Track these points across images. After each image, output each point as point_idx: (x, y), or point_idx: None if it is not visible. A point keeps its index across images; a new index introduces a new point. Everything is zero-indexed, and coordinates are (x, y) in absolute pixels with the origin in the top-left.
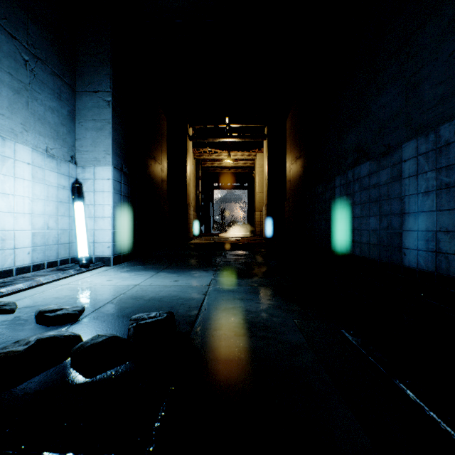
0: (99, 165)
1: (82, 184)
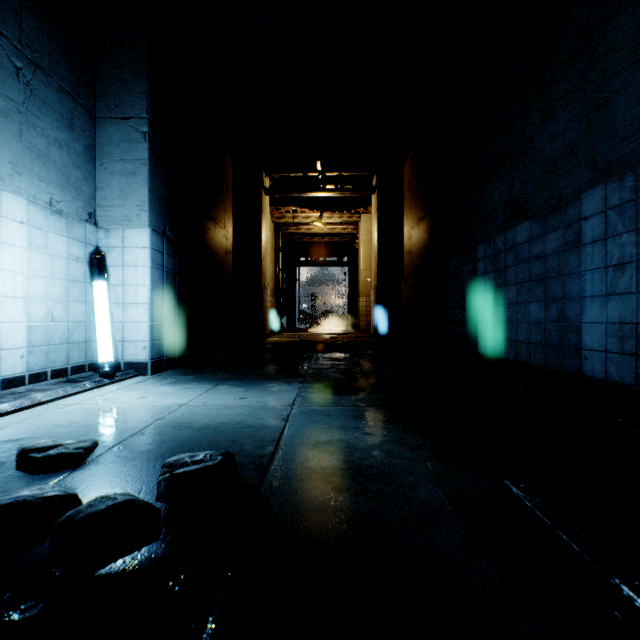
0: (130, 226)
1: (106, 255)
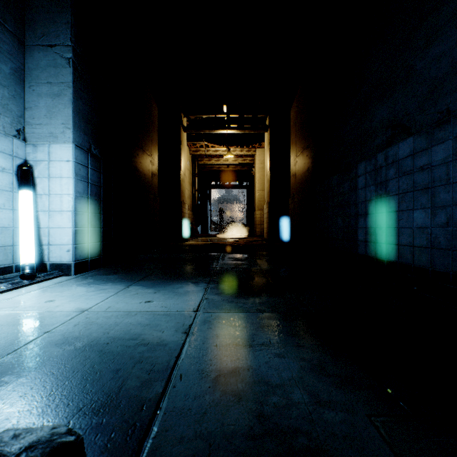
0: (55, 142)
1: (33, 167)
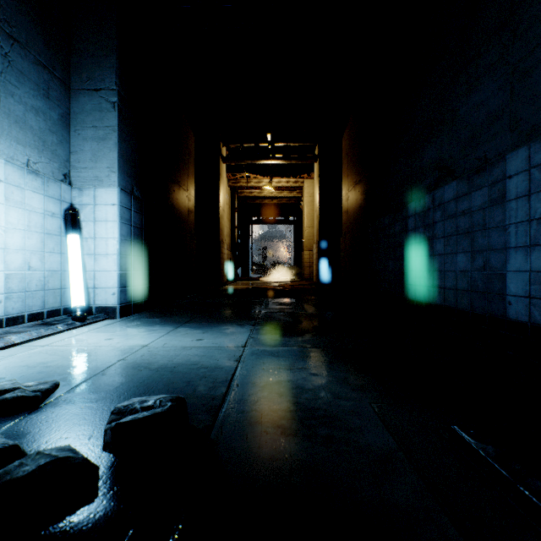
0: (101, 186)
1: (79, 211)
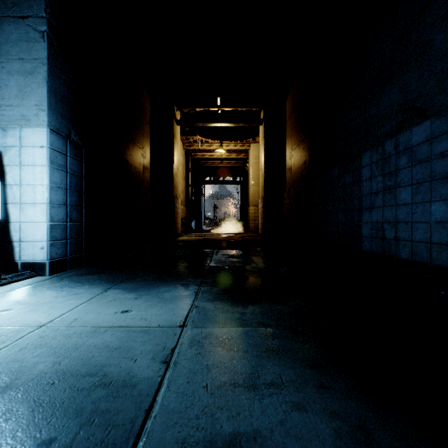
0: (28, 126)
1: (3, 154)
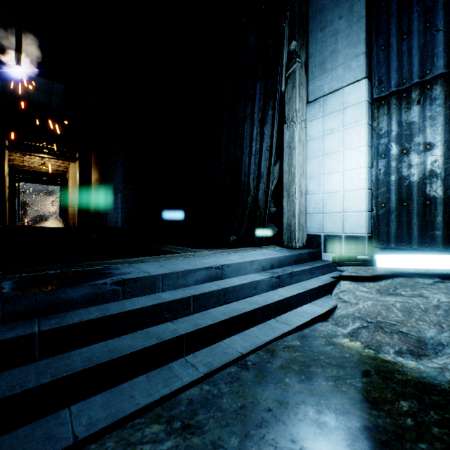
0: None
1: None
